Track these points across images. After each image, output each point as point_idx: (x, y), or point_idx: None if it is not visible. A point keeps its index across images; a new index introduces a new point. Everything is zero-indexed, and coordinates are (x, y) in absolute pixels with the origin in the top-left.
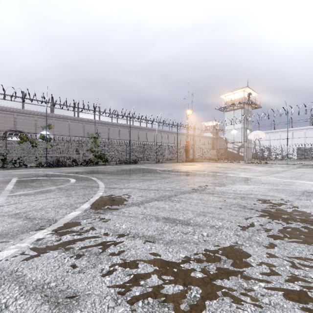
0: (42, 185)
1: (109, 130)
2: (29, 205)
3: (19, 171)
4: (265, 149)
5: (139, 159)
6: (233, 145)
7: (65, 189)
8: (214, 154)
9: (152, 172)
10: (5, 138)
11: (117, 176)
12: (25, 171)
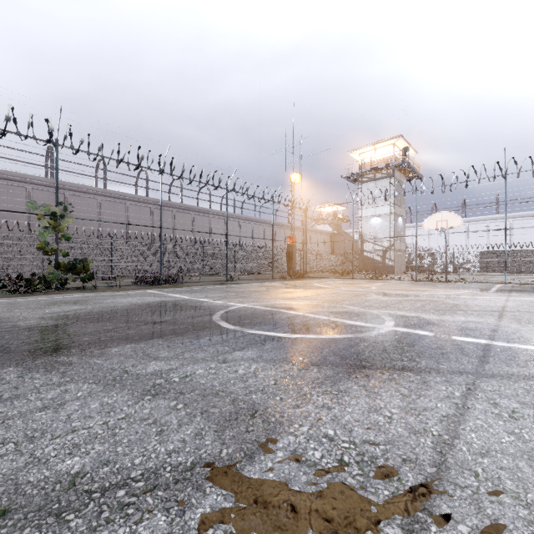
0: None
1: (129, 211)
2: None
3: None
4: (426, 255)
5: (193, 272)
6: (374, 245)
7: None
8: (337, 263)
9: (192, 329)
10: None
11: None
12: None
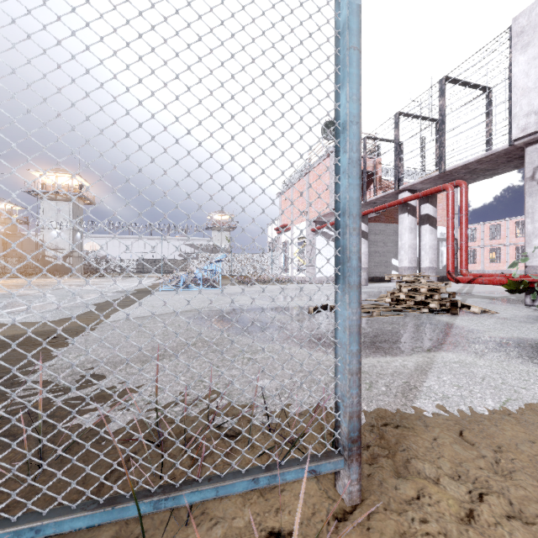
0: None
1: None
2: None
3: None
4: (102, 260)
5: None
6: (56, 252)
7: None
8: (14, 266)
9: None
10: None
11: None
12: None
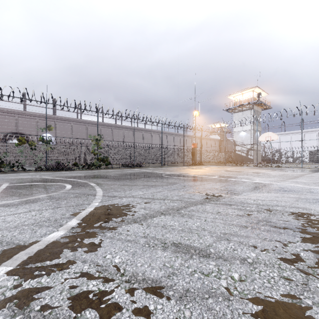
0: (32, 192)
1: (113, 132)
2: (3, 221)
3: (15, 175)
4: (275, 152)
5: (144, 162)
6: (242, 147)
7: (57, 197)
8: (222, 157)
9: (158, 176)
10: (2, 140)
11: (118, 181)
12: (21, 175)
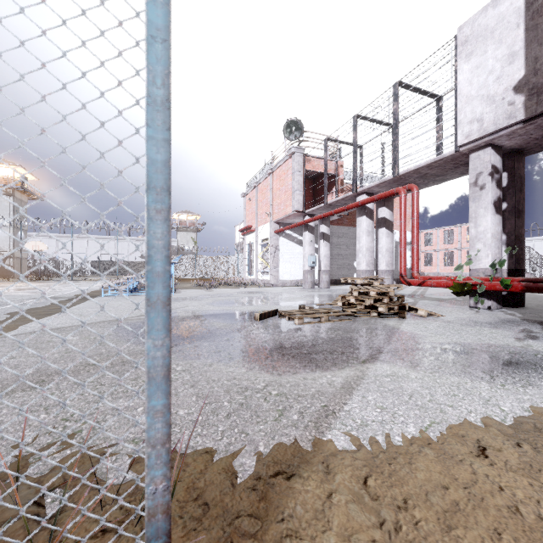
0: None
1: None
2: None
3: None
4: (51, 262)
5: None
6: None
7: None
8: None
9: None
10: None
11: None
12: None
